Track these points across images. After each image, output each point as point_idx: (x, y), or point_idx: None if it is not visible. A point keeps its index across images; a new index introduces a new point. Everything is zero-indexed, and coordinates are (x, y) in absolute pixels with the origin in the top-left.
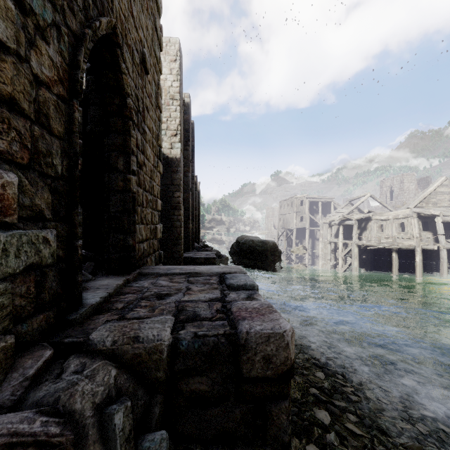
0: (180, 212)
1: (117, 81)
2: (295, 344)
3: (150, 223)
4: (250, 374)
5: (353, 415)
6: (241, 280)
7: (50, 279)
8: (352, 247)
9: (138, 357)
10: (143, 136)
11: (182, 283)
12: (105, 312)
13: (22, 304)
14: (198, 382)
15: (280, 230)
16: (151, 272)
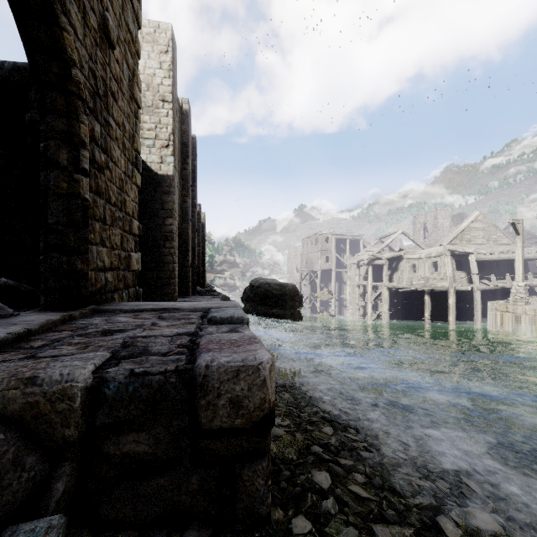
0: (173, 244)
1: (53, 39)
2: (303, 396)
3: (118, 248)
4: (212, 425)
5: (361, 474)
6: (228, 313)
7: None
8: (382, 290)
9: (33, 408)
10: (105, 129)
11: (149, 318)
12: (7, 352)
13: None
14: (133, 440)
15: (302, 273)
16: (111, 308)
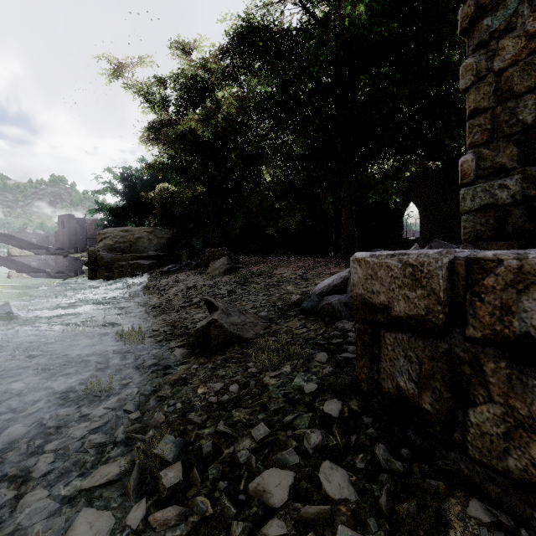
0: None
1: None
2: None
3: None
4: None
5: None
6: None
7: (514, 216)
8: None
9: None
10: None
11: None
12: None
13: (482, 229)
14: None
15: None
16: None
